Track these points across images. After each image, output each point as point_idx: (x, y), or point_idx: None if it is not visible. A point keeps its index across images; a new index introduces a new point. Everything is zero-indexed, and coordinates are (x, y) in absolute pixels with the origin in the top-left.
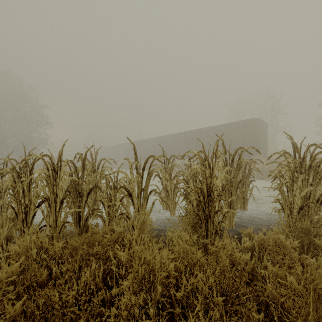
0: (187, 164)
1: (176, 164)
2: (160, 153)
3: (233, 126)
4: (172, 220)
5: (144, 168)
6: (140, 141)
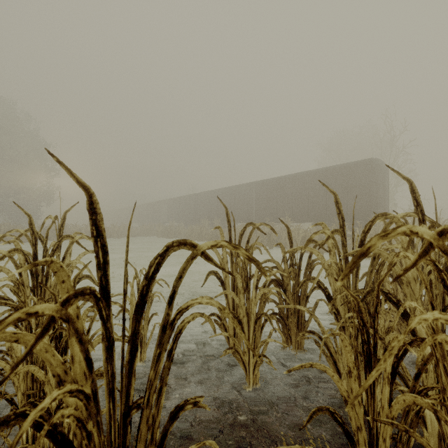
0: (291, 250)
1: (257, 243)
2: (220, 213)
3: (336, 171)
4: (254, 407)
5: (142, 302)
6: (191, 195)
